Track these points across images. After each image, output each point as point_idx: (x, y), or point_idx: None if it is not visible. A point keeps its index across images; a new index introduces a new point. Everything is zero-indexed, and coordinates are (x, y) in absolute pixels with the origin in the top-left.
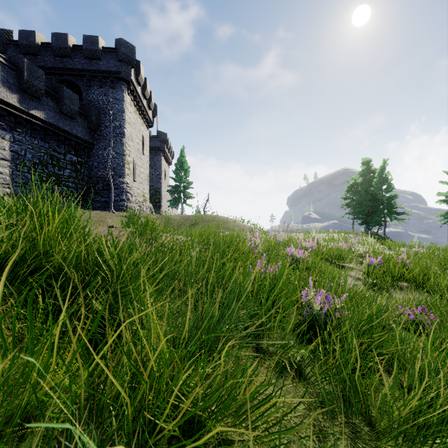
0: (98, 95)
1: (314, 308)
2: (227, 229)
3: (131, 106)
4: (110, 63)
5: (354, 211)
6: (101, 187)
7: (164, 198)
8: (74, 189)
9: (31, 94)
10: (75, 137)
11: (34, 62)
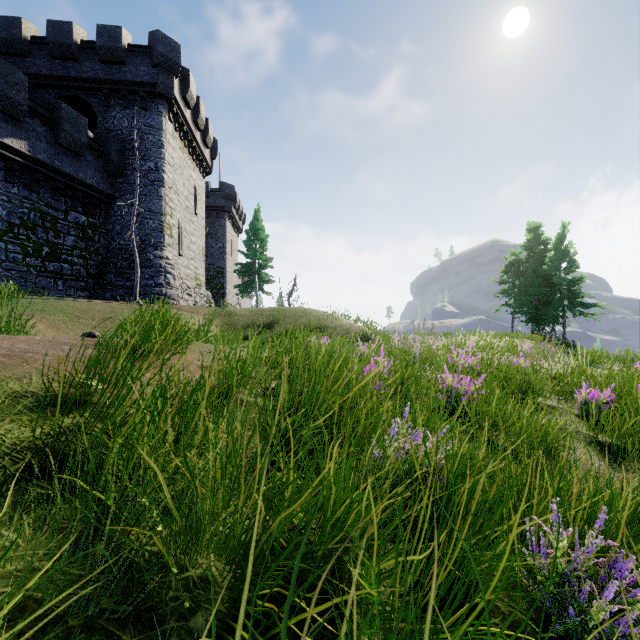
0: (121, 120)
1: (592, 609)
2: (324, 330)
3: (176, 138)
4: (141, 69)
5: (517, 301)
6: (125, 265)
7: (230, 282)
8: (82, 267)
9: (3, 111)
10: (82, 185)
11: (20, 67)
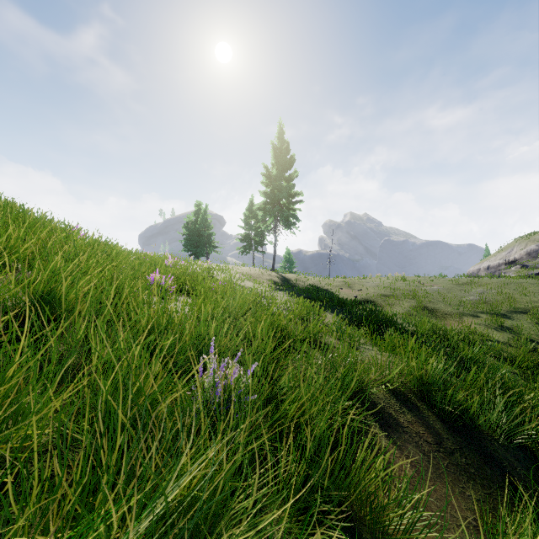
0: None
1: None
2: None
3: None
4: None
5: (186, 244)
6: None
7: None
8: None
9: None
10: None
11: None
